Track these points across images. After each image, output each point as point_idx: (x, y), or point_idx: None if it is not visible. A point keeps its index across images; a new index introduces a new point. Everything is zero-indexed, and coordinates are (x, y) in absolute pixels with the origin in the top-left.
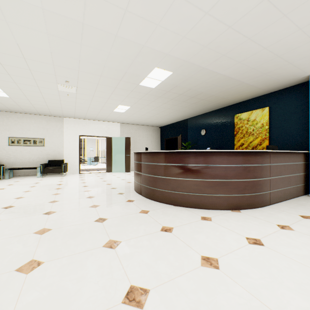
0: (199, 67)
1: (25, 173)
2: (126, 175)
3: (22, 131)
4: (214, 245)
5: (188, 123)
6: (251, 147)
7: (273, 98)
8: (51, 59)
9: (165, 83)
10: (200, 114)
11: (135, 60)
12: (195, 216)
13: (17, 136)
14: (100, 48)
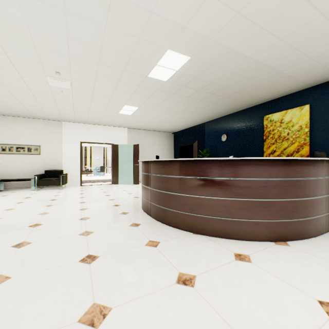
0: (225, 48)
1: (18, 185)
2: (134, 187)
3: (15, 137)
4: (270, 322)
5: (205, 128)
6: (285, 155)
7: (315, 93)
8: (29, 37)
9: (181, 74)
10: (220, 116)
11: (141, 38)
12: (225, 252)
13: (9, 143)
14: (93, 17)
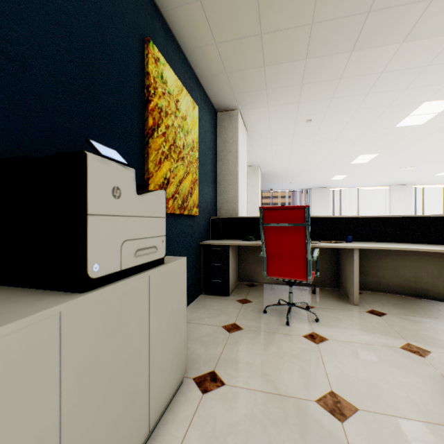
0: None
1: None
2: None
3: None
4: None
5: None
6: (181, 197)
7: (199, 94)
8: None
9: None
10: None
11: None
12: None
13: None
14: None
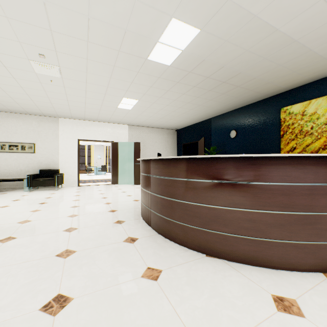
0: (246, 15)
1: (11, 185)
2: (134, 188)
3: (7, 134)
4: None
5: (212, 124)
6: (308, 152)
7: None
8: None
9: (187, 55)
10: (229, 110)
11: (138, 0)
12: (258, 293)
13: (1, 141)
14: None
